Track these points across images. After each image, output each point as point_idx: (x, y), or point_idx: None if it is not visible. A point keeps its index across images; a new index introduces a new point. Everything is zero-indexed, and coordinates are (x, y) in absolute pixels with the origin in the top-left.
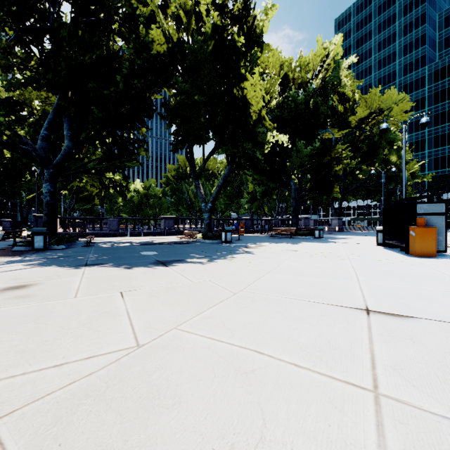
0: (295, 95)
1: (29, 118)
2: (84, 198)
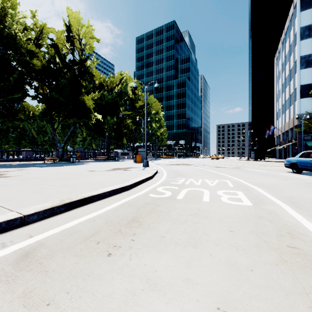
0: (107, 95)
1: None
2: None
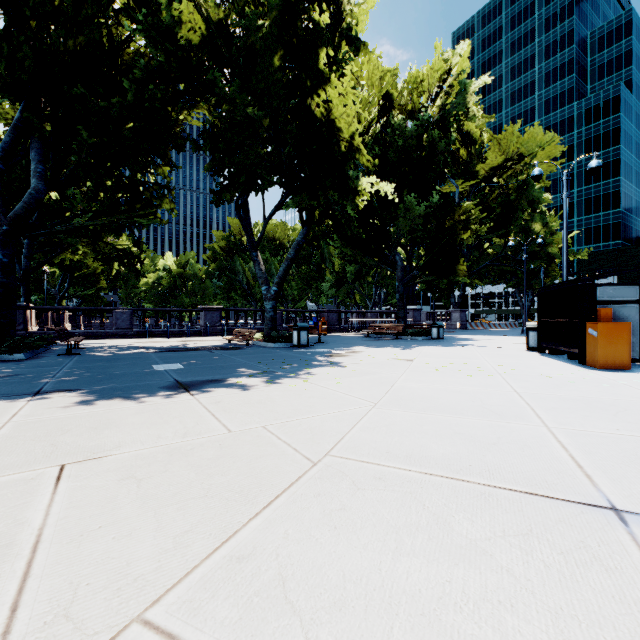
0: (403, 126)
1: None
2: (83, 279)
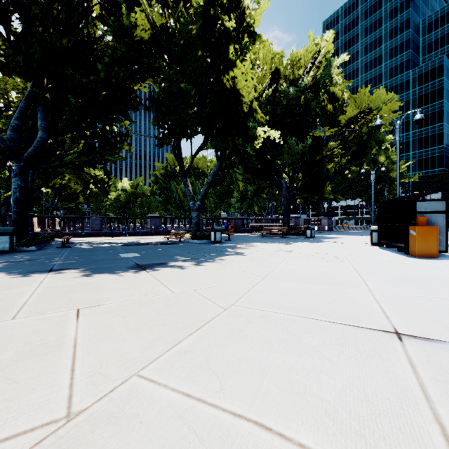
0: (287, 91)
1: (5, 110)
2: (68, 196)
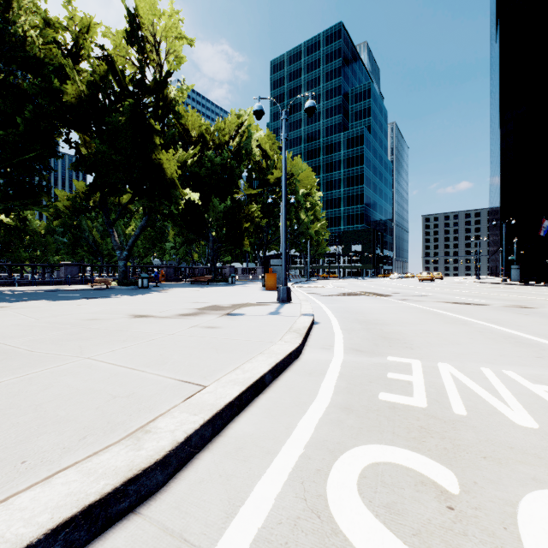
0: (212, 156)
1: None
2: None
